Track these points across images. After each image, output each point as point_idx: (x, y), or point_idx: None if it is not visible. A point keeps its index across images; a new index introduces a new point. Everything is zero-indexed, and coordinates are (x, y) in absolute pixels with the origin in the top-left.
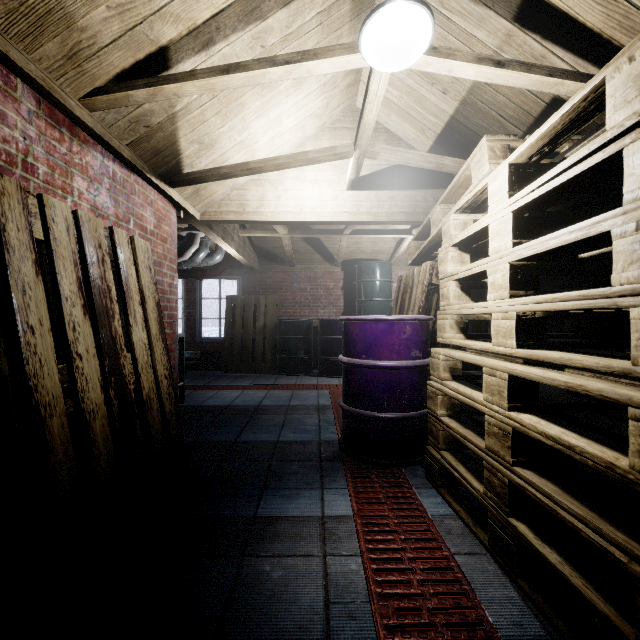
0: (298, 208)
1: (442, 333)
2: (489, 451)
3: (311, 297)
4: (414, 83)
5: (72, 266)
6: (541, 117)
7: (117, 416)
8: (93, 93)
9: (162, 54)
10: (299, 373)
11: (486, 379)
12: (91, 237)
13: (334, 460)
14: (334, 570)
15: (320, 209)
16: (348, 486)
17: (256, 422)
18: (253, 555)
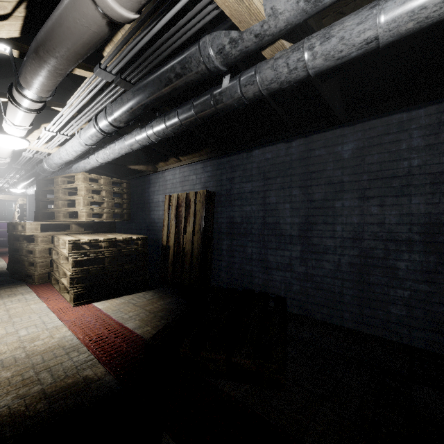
0: None
1: None
2: None
3: None
4: None
5: None
6: None
7: None
8: None
9: None
10: None
11: None
12: None
13: None
14: None
15: None
16: None
17: None
18: None
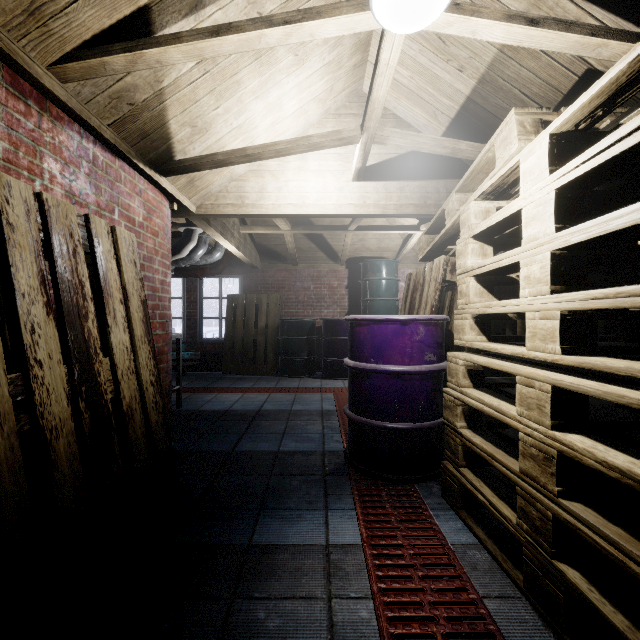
0: (300, 200)
1: (461, 335)
2: (525, 476)
3: (314, 296)
4: (427, 61)
5: (32, 257)
6: (571, 93)
7: (88, 432)
8: (63, 59)
9: (143, 16)
10: (302, 375)
11: (520, 390)
12: (59, 224)
13: (339, 474)
14: (341, 618)
15: (324, 201)
16: (355, 506)
17: (255, 429)
18: (245, 596)
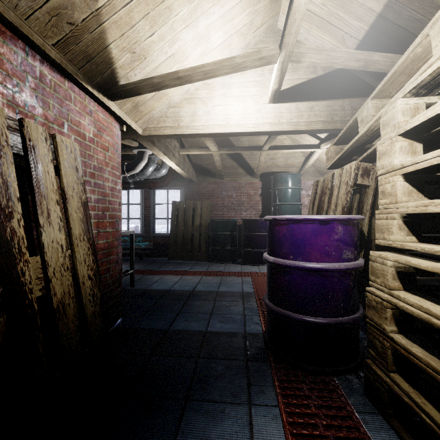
0: (225, 121)
1: (385, 234)
2: None
3: (236, 202)
4: None
5: None
6: None
7: (2, 336)
8: None
9: None
10: (227, 261)
11: None
12: None
13: (260, 360)
14: None
15: (244, 121)
16: (278, 402)
17: (189, 308)
18: None
